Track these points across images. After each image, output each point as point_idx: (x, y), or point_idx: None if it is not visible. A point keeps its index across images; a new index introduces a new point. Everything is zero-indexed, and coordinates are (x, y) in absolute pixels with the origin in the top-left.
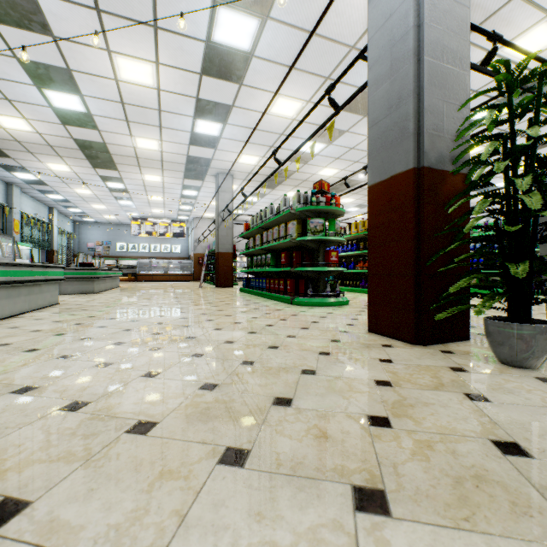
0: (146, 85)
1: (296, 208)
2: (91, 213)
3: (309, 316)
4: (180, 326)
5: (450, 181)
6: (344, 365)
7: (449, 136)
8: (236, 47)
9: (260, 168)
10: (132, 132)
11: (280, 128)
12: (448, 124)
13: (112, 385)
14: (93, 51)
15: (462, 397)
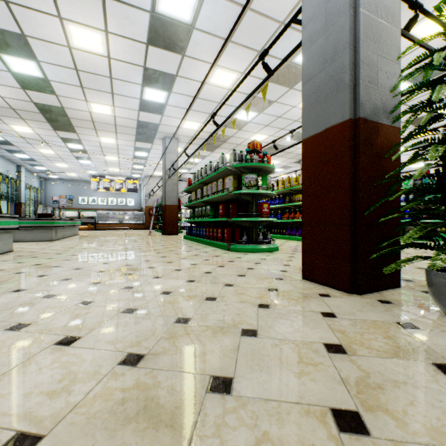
0: (97, 53)
1: (232, 165)
2: (55, 171)
3: (245, 262)
4: (121, 275)
5: (384, 133)
6: (286, 322)
7: (383, 89)
8: (178, 19)
9: (200, 131)
10: (87, 98)
11: (218, 97)
12: (381, 77)
13: (11, 361)
14: (45, 17)
15: (432, 369)
